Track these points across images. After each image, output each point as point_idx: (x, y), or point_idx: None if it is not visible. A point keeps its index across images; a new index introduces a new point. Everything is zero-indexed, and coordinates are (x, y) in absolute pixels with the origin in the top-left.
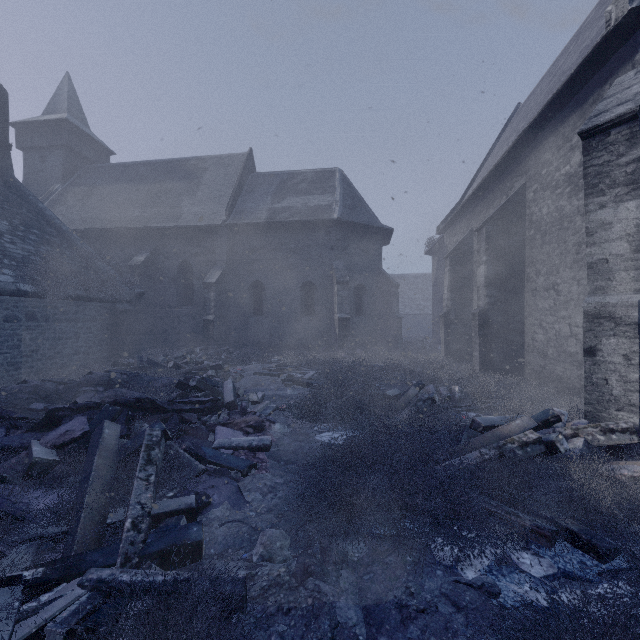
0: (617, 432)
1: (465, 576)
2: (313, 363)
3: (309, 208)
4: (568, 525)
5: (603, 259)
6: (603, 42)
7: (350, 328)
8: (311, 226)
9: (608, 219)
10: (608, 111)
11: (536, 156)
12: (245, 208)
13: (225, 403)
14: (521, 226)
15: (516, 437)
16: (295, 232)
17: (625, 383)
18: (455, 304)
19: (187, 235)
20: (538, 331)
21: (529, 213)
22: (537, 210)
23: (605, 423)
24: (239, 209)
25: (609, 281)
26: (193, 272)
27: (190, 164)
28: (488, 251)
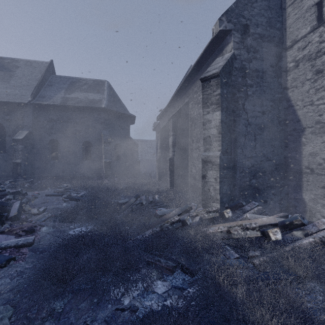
0: (212, 212)
1: (123, 304)
2: (86, 187)
3: (88, 100)
4: (182, 261)
5: (208, 136)
6: (212, 42)
7: (112, 167)
8: (89, 110)
9: (210, 118)
10: (210, 71)
11: (192, 88)
12: (46, 95)
13: (9, 217)
14: (187, 120)
15: (169, 220)
16: (79, 112)
17: (215, 190)
18: (163, 155)
19: (1, 107)
20: (193, 168)
21: (190, 114)
22: (193, 113)
23: (208, 208)
24: (42, 95)
25: (210, 146)
26: (6, 131)
27: (6, 61)
28: (173, 130)
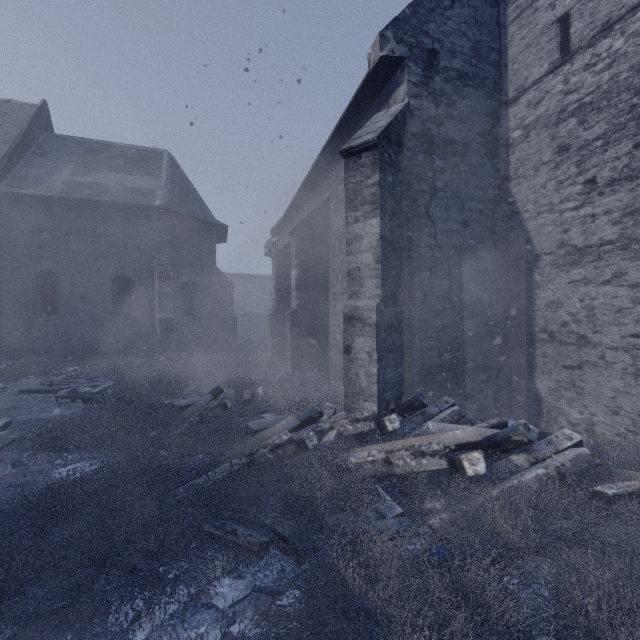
0: (361, 421)
1: None
2: (115, 372)
3: (125, 189)
4: (283, 530)
5: (357, 267)
6: (368, 80)
7: (177, 329)
8: (127, 210)
9: (360, 232)
10: (361, 137)
11: (336, 173)
12: (29, 175)
13: None
14: (326, 235)
15: (271, 440)
16: (104, 215)
17: (369, 377)
18: (281, 305)
19: None
20: (337, 331)
21: (332, 224)
22: (336, 222)
23: (355, 414)
24: (19, 174)
25: (361, 287)
26: None
27: None
28: (298, 255)
